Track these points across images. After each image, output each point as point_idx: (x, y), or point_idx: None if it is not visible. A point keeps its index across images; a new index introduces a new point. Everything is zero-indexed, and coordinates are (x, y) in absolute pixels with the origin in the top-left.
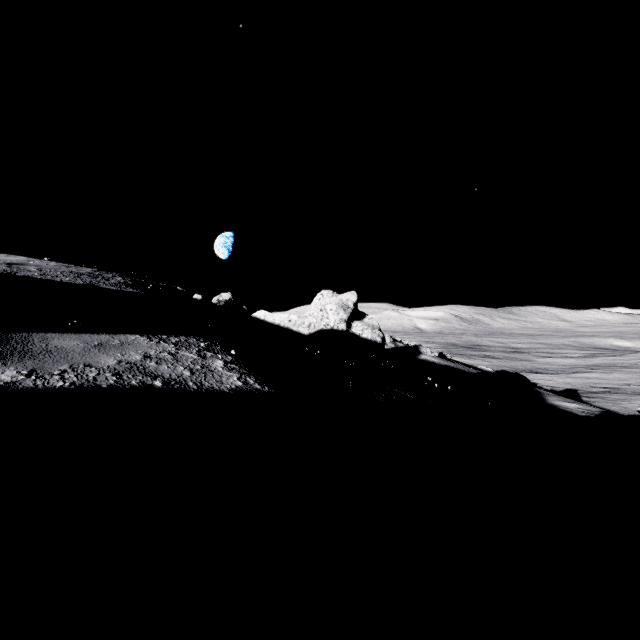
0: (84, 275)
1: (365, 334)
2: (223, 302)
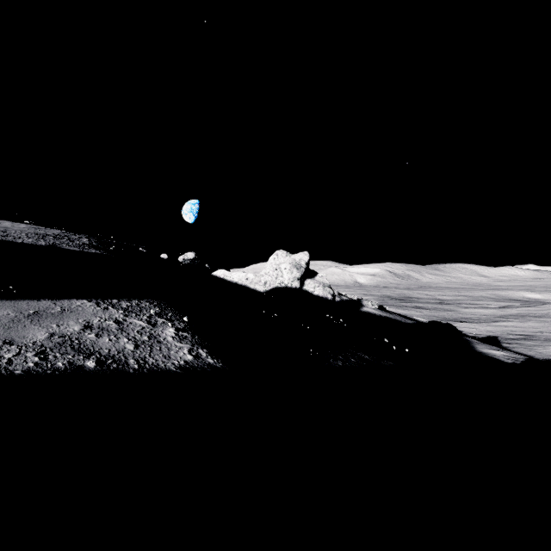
0: (49, 236)
1: (317, 291)
2: (188, 261)
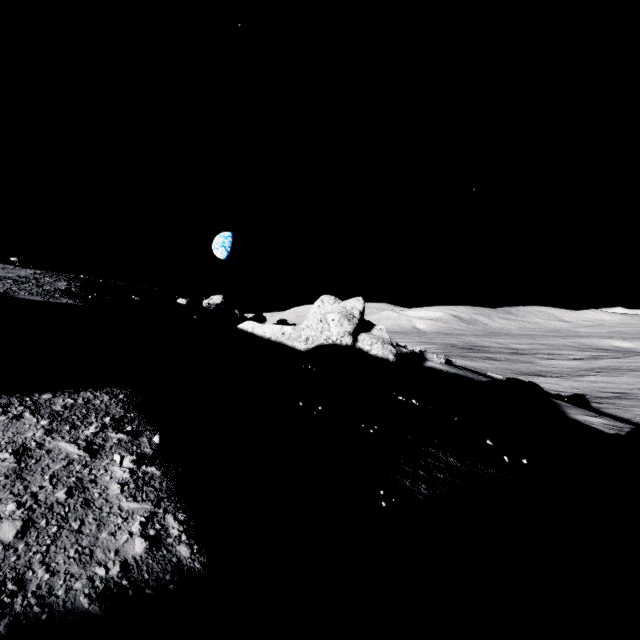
0: (7, 280)
1: (374, 350)
2: (214, 305)
